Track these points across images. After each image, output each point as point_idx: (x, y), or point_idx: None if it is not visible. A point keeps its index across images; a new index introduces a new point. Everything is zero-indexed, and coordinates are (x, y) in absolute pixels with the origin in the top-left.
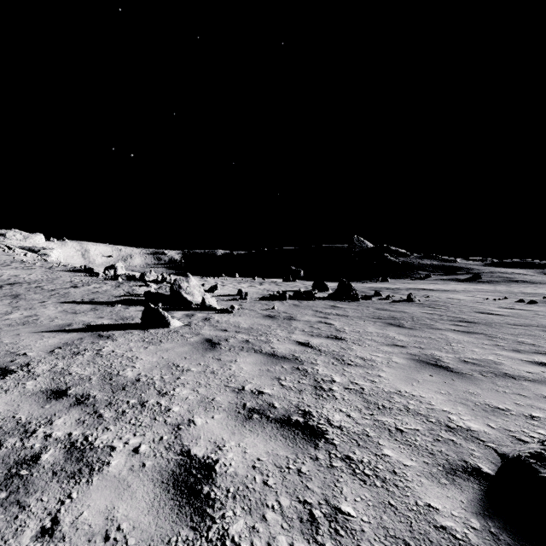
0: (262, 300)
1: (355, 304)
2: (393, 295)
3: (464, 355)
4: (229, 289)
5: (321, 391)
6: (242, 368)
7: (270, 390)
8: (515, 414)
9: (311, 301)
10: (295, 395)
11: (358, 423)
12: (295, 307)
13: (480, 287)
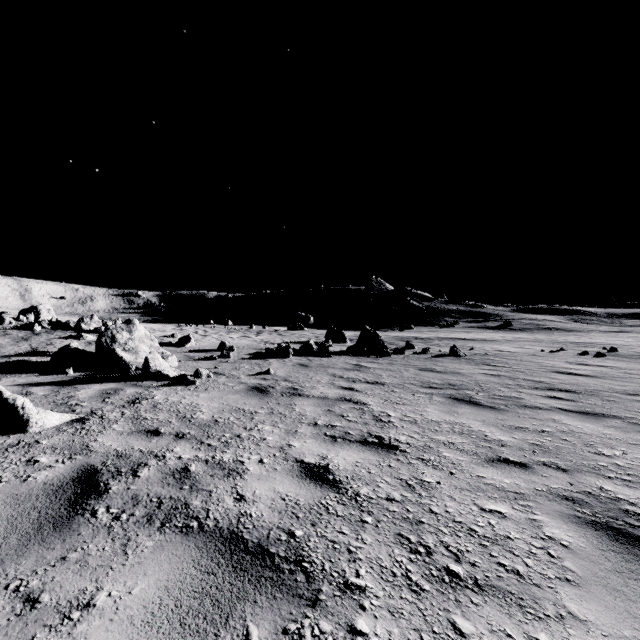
0: (253, 358)
1: (386, 362)
2: (429, 347)
3: None
4: (210, 341)
5: None
6: None
7: None
8: None
9: (325, 358)
10: None
11: None
12: (302, 369)
13: (518, 335)
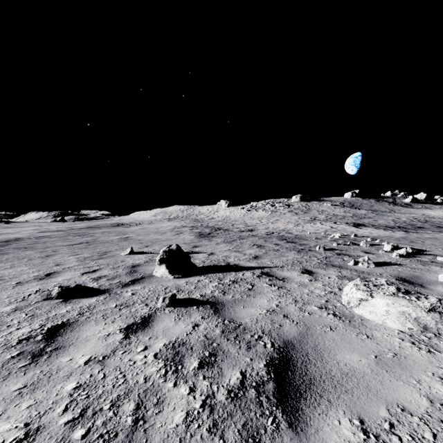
0: None
1: None
2: None
3: None
4: None
5: None
6: None
7: None
8: None
9: None
10: None
11: (31, 324)
12: None
13: None
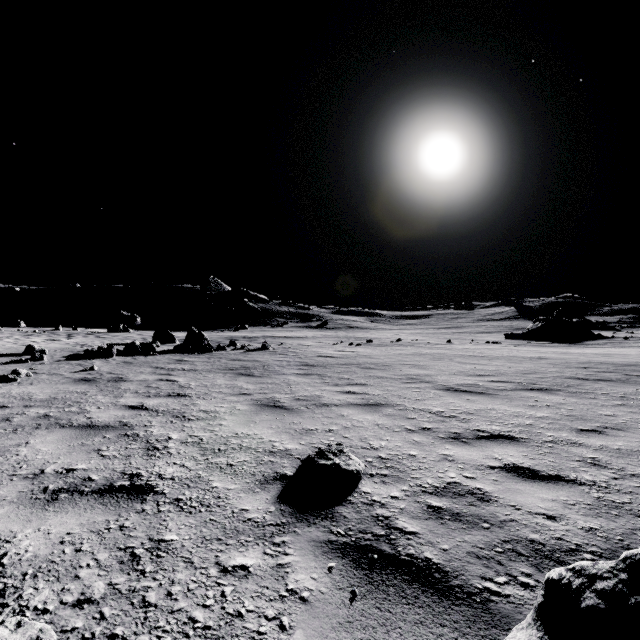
0: (72, 359)
1: (206, 357)
2: (250, 344)
3: (299, 394)
4: (6, 346)
5: (154, 451)
6: (40, 450)
7: (85, 465)
8: (320, 431)
9: (151, 356)
10: (121, 462)
11: (192, 470)
12: (127, 365)
13: (327, 333)
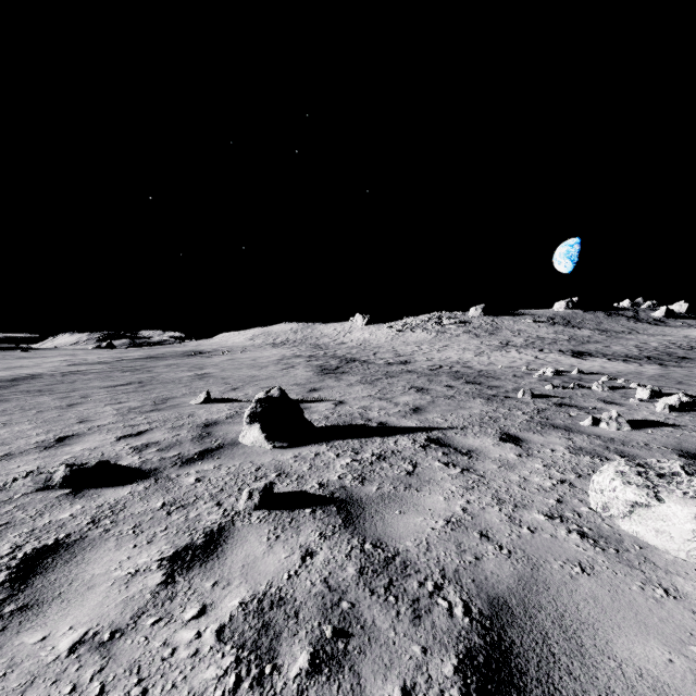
0: None
1: None
2: None
3: None
4: None
5: None
6: None
7: None
8: None
9: None
10: None
11: None
12: None
13: None
